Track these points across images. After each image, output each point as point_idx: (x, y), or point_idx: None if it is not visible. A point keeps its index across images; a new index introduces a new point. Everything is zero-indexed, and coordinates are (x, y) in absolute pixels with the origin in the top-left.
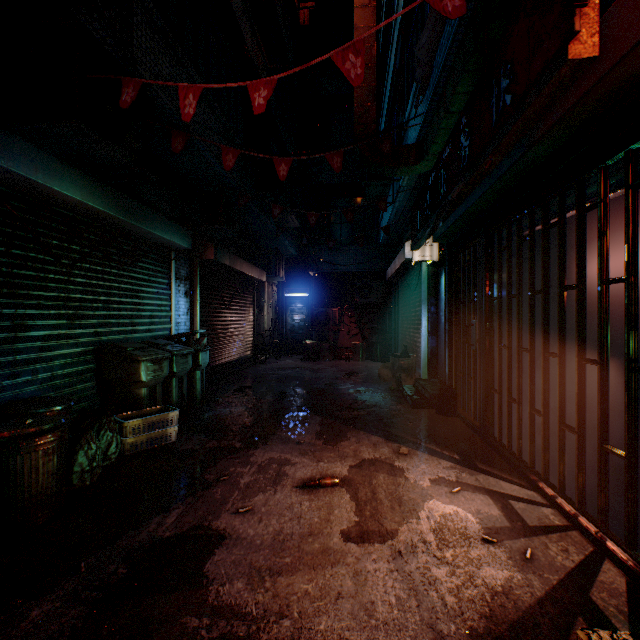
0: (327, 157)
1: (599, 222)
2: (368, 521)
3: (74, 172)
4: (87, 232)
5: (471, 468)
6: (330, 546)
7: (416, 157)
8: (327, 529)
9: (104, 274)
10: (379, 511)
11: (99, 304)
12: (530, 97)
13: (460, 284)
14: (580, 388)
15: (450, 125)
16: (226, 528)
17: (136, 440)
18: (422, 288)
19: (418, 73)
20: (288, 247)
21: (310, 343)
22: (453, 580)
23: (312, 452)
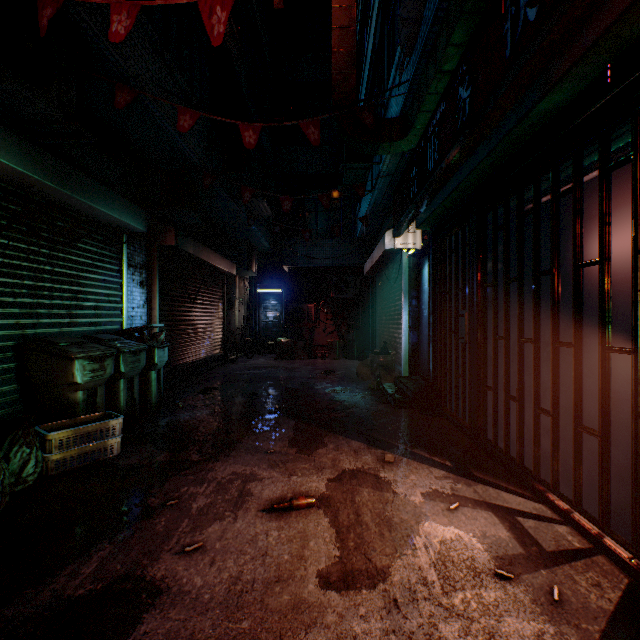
0: (301, 125)
1: (634, 178)
2: (352, 556)
3: None
4: (4, 200)
5: (467, 477)
6: (304, 598)
7: (400, 132)
8: (300, 571)
9: (30, 254)
10: (365, 540)
11: (22, 290)
12: None
13: (446, 273)
14: (605, 383)
15: (440, 89)
16: (164, 577)
17: (64, 456)
18: (403, 280)
19: (403, 34)
20: (261, 240)
21: (284, 341)
22: None
23: (283, 463)
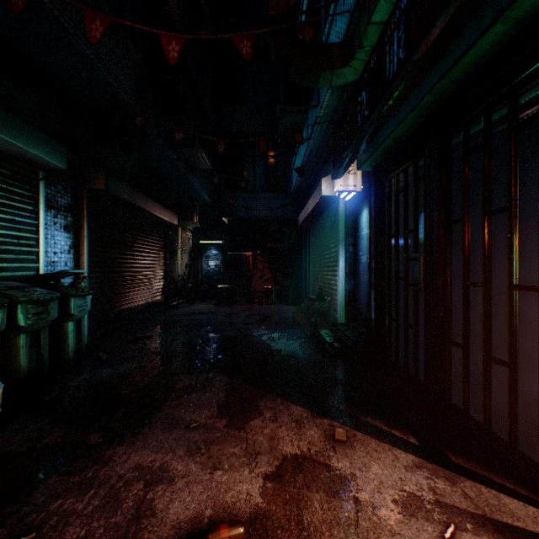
0: (234, 40)
1: None
2: None
3: None
4: None
5: (444, 466)
6: None
7: (343, 58)
8: None
9: None
10: None
11: None
12: None
13: (391, 215)
14: None
15: None
16: None
17: None
18: (339, 227)
19: None
20: (202, 193)
21: (224, 288)
22: None
23: (207, 446)
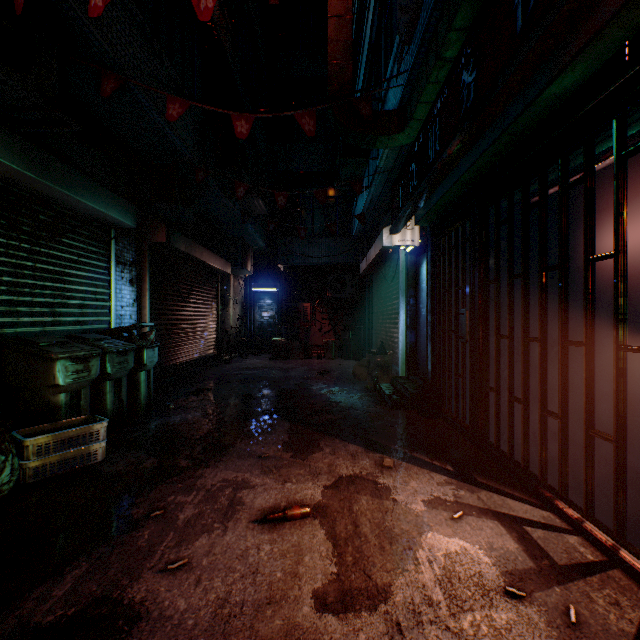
0: (296, 116)
1: None
2: (351, 572)
3: None
4: None
5: (470, 483)
6: (298, 622)
7: (398, 125)
8: (294, 591)
9: (9, 248)
10: (364, 554)
11: (1, 286)
12: None
13: (445, 270)
14: (620, 384)
15: (441, 78)
16: (144, 600)
17: (43, 463)
18: (400, 279)
19: (402, 22)
20: (256, 238)
21: (280, 341)
22: None
23: (277, 469)
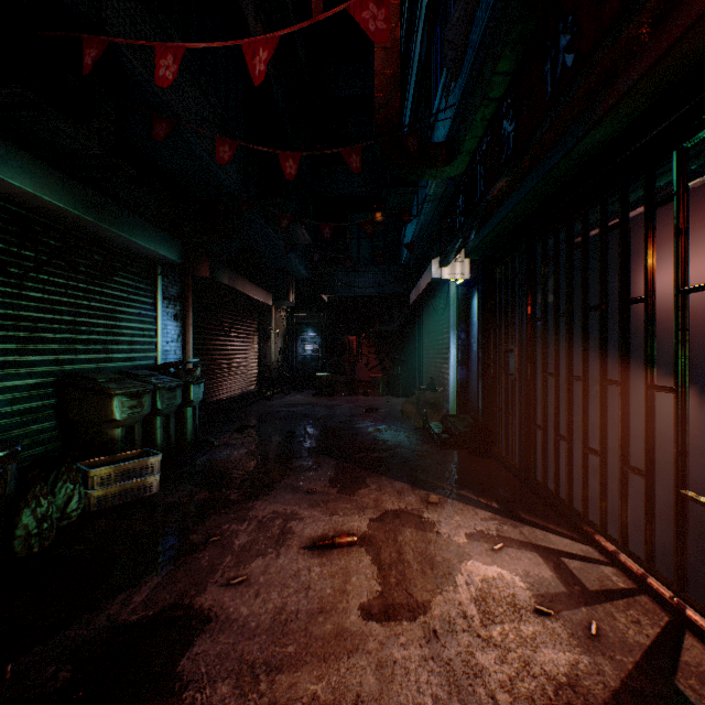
0: (343, 153)
1: (675, 218)
2: (394, 591)
3: (23, 156)
4: (45, 235)
5: (513, 519)
6: (346, 627)
7: (446, 157)
8: (342, 603)
9: (68, 289)
10: (407, 577)
11: (61, 325)
12: (603, 47)
13: (496, 305)
14: (649, 422)
15: (487, 116)
16: (212, 606)
17: (105, 493)
18: (451, 312)
19: (449, 57)
20: (299, 267)
21: (324, 376)
22: (504, 669)
23: (325, 503)
